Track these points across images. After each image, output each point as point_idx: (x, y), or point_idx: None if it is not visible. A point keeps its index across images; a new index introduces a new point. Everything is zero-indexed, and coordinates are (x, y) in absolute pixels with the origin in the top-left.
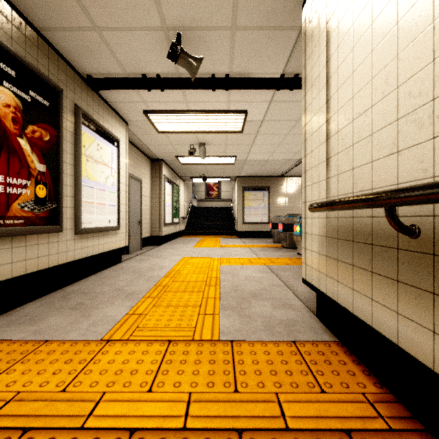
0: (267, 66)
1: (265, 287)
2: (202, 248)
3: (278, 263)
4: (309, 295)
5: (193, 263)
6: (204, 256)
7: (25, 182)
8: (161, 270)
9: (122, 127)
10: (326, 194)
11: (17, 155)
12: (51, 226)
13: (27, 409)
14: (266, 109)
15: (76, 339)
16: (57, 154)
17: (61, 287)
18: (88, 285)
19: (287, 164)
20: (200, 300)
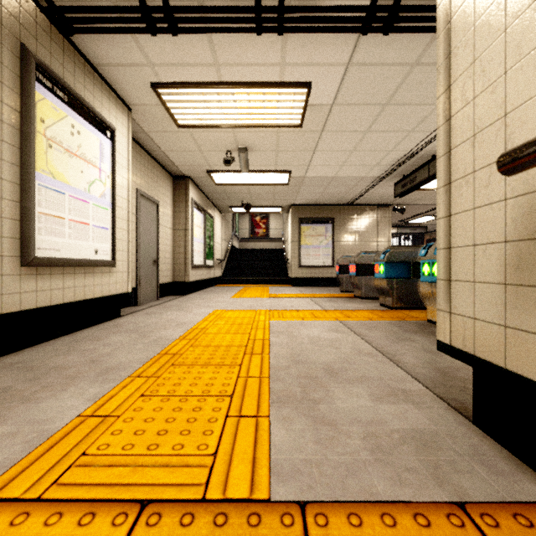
0: None
1: (347, 357)
2: (243, 298)
3: (356, 317)
4: (430, 373)
5: (228, 318)
6: (245, 308)
7: None
8: (177, 328)
9: (121, 112)
10: None
11: None
12: None
13: None
14: (340, 80)
15: None
16: None
17: None
18: (45, 353)
19: (359, 186)
20: (233, 382)
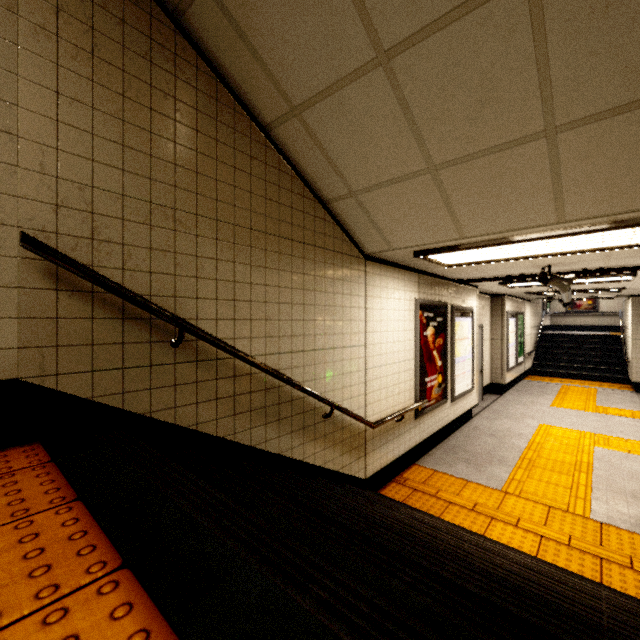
0: None
1: None
2: (564, 410)
3: None
4: None
5: (555, 436)
6: (568, 426)
7: (435, 376)
8: (519, 439)
9: (473, 294)
10: None
11: (433, 362)
12: (443, 401)
13: (486, 510)
14: None
15: (484, 485)
16: (445, 349)
17: (442, 440)
18: (461, 442)
19: None
20: (570, 483)
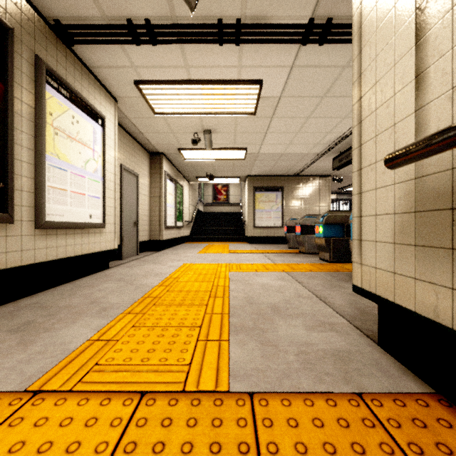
0: (292, 3)
1: (289, 299)
2: (207, 254)
3: (299, 269)
4: (352, 310)
5: (195, 270)
6: (209, 261)
7: None
8: (155, 277)
9: (109, 103)
10: (414, 138)
11: None
12: None
13: None
14: (286, 78)
15: None
16: (5, 115)
17: (15, 299)
18: (54, 296)
19: (304, 160)
20: (201, 317)
